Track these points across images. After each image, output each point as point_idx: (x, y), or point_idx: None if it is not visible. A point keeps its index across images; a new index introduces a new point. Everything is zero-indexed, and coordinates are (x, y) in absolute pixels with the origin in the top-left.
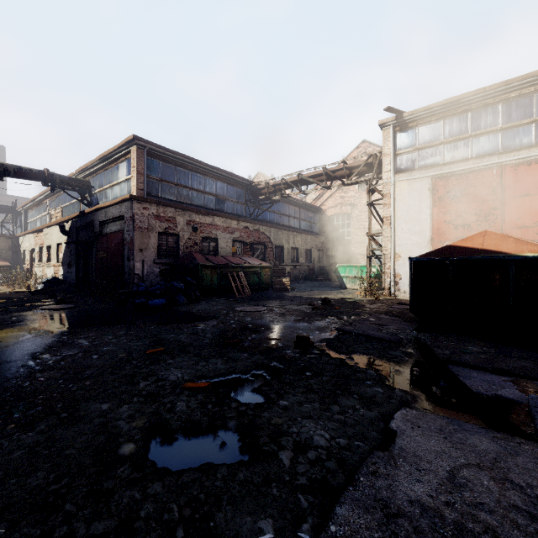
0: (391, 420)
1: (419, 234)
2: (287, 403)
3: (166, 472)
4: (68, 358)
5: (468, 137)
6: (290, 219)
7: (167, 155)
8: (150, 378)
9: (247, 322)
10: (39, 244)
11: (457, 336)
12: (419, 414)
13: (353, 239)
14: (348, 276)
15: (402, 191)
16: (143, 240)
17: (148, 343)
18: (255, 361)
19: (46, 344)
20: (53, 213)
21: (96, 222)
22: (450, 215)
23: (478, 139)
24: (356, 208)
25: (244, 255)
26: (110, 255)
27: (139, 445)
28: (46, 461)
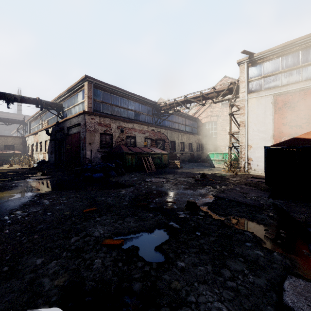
0: (283, 292)
1: (265, 132)
2: (184, 265)
3: None
4: (31, 214)
5: (299, 67)
6: (179, 125)
7: (106, 86)
8: (80, 234)
9: (153, 189)
10: (36, 141)
11: (304, 203)
12: (307, 286)
13: (218, 137)
14: (215, 159)
15: (253, 104)
16: (91, 138)
17: (86, 203)
18: (158, 221)
19: (23, 203)
20: (43, 123)
21: (65, 127)
22: (287, 119)
23: (307, 68)
24: (220, 117)
25: (151, 146)
26: (73, 146)
27: None
28: None
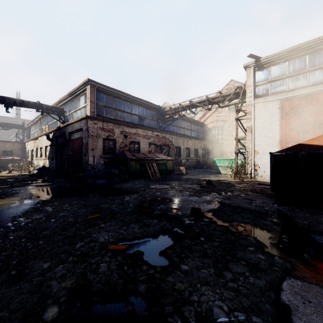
0: (280, 292)
1: (272, 137)
2: (188, 268)
3: None
4: (35, 221)
5: (306, 72)
6: (184, 130)
7: (109, 90)
8: (85, 239)
9: (157, 196)
10: (36, 146)
11: (309, 209)
12: (304, 286)
13: (224, 142)
14: (222, 165)
15: (259, 109)
16: (94, 143)
17: (90, 210)
18: (162, 227)
19: (25, 210)
20: (43, 128)
21: (66, 132)
22: (294, 125)
23: (314, 72)
24: (227, 122)
25: (156, 152)
26: (74, 152)
27: (61, 310)
28: None
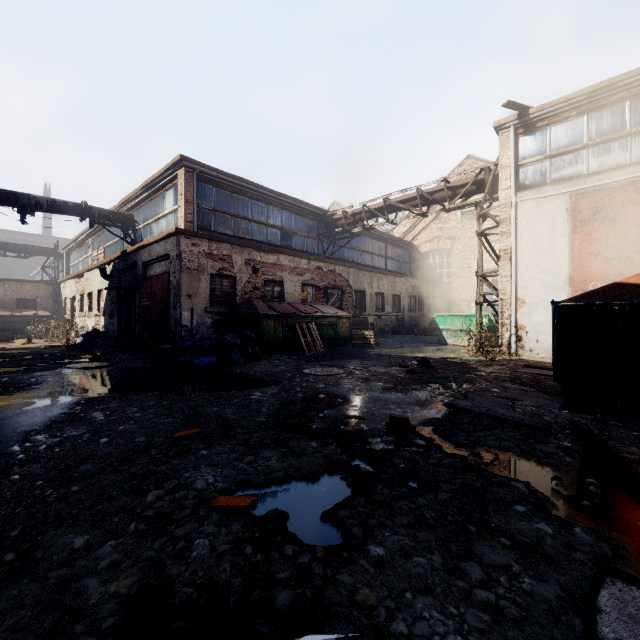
0: (596, 616)
1: (552, 271)
2: (383, 553)
3: None
4: (68, 441)
5: (626, 135)
6: (373, 258)
7: (222, 179)
8: (166, 484)
9: (318, 390)
10: (81, 290)
11: (637, 421)
12: None
13: (454, 281)
14: (449, 328)
15: (527, 214)
16: (192, 284)
17: (181, 420)
18: (328, 457)
19: (51, 417)
20: (95, 254)
21: (139, 263)
22: (599, 245)
23: None
24: (459, 242)
25: (316, 302)
26: (154, 302)
27: None
28: None
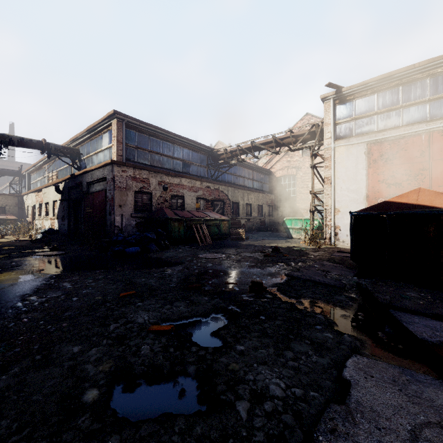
0: (343, 369)
1: (356, 191)
2: (244, 348)
3: (125, 424)
4: (52, 300)
5: (399, 108)
6: (245, 180)
7: (142, 126)
8: (120, 320)
9: (208, 267)
10: (39, 201)
11: (395, 282)
12: (370, 362)
13: (298, 196)
14: (294, 227)
15: (341, 155)
16: (122, 198)
17: (122, 286)
18: (215, 305)
19: (35, 286)
20: (50, 175)
21: (84, 183)
22: (384, 175)
23: (408, 109)
24: (301, 170)
25: (206, 210)
26: (95, 210)
27: (102, 392)
28: (13, 408)
